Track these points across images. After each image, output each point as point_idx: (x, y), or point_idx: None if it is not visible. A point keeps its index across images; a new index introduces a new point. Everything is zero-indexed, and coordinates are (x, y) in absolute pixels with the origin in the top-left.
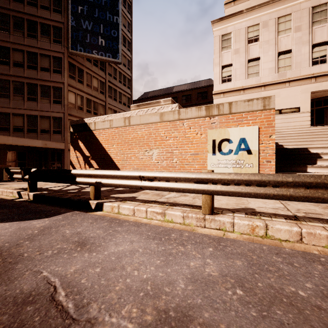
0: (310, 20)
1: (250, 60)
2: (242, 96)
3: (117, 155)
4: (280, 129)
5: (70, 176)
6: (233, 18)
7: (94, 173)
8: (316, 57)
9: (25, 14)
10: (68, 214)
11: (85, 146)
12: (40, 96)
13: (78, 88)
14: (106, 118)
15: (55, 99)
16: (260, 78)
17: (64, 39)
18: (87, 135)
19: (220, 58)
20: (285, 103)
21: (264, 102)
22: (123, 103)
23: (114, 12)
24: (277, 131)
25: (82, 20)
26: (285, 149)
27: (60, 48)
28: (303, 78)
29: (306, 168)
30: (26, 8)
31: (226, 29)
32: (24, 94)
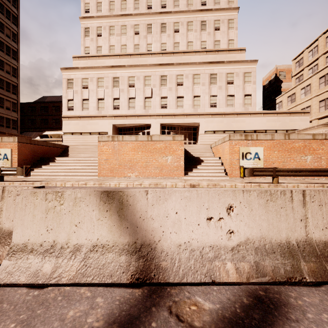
0: (112, 84)
1: (84, 99)
2: (79, 121)
3: None
4: (79, 145)
5: None
6: (74, 70)
7: None
8: (115, 105)
9: None
10: None
11: None
12: None
13: None
14: None
15: None
16: (89, 111)
17: None
18: None
19: (66, 93)
20: (101, 129)
21: (14, 139)
22: (6, 108)
23: None
24: (78, 146)
25: None
26: (48, 158)
27: None
28: (109, 116)
29: (42, 166)
30: None
31: (70, 76)
32: None
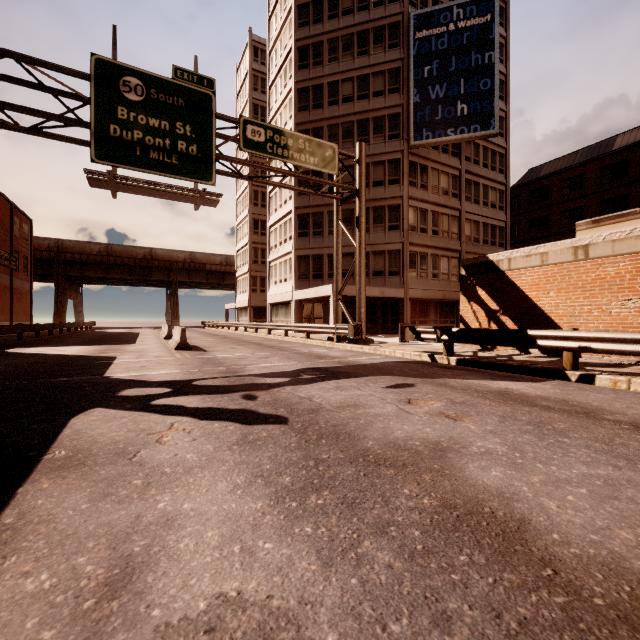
0: None
1: None
2: None
3: (558, 308)
4: None
5: (524, 337)
6: None
7: (574, 335)
8: None
9: (355, 115)
10: (559, 382)
11: (490, 296)
12: (372, 223)
13: (421, 198)
14: (532, 251)
15: (390, 223)
16: None
17: (404, 129)
18: (494, 278)
19: None
20: None
21: None
22: (490, 205)
23: (484, 47)
24: None
25: (429, 87)
26: None
27: (397, 145)
28: None
29: None
30: (356, 107)
31: None
32: (353, 225)
